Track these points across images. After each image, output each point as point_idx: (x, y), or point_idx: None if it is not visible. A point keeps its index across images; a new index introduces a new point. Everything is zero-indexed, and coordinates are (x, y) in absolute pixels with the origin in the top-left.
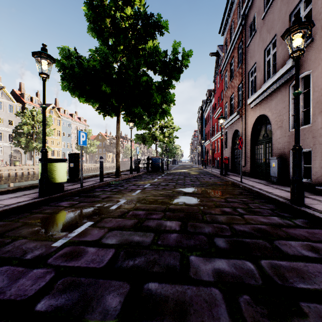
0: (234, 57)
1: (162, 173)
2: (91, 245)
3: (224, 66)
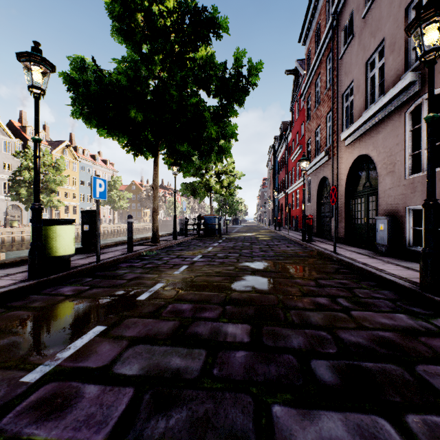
0: (320, 74)
1: (219, 238)
2: (92, 378)
3: (305, 87)
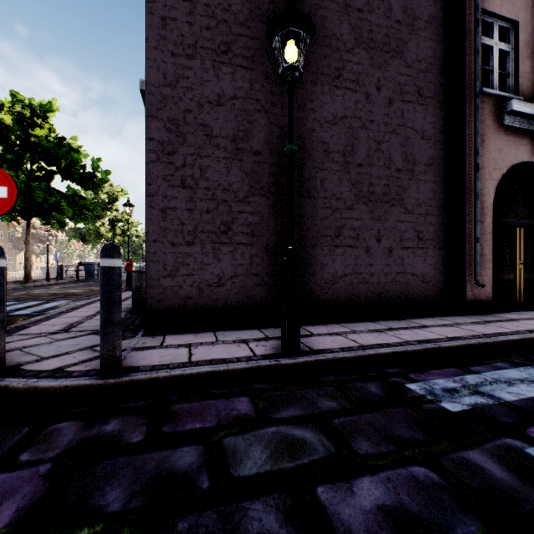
0: None
1: (95, 281)
2: None
3: None
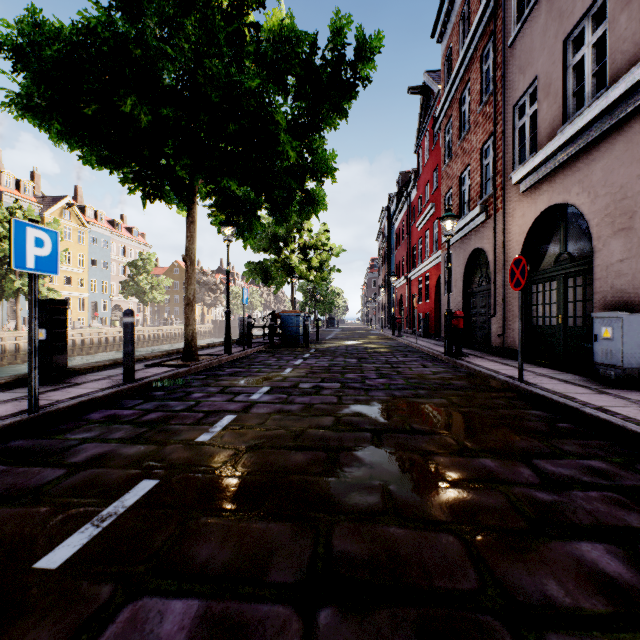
0: (470, 81)
1: (305, 349)
2: None
3: (443, 108)
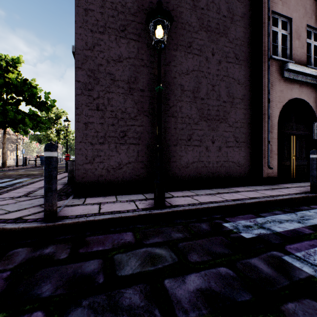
0: None
1: None
2: None
3: None
